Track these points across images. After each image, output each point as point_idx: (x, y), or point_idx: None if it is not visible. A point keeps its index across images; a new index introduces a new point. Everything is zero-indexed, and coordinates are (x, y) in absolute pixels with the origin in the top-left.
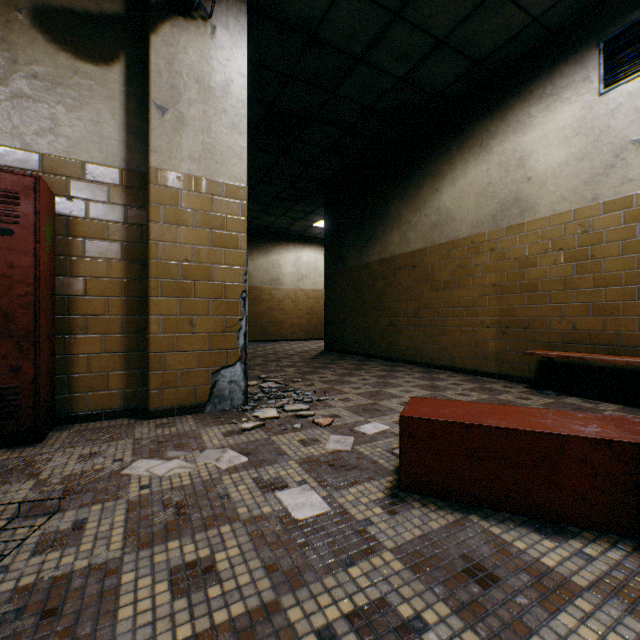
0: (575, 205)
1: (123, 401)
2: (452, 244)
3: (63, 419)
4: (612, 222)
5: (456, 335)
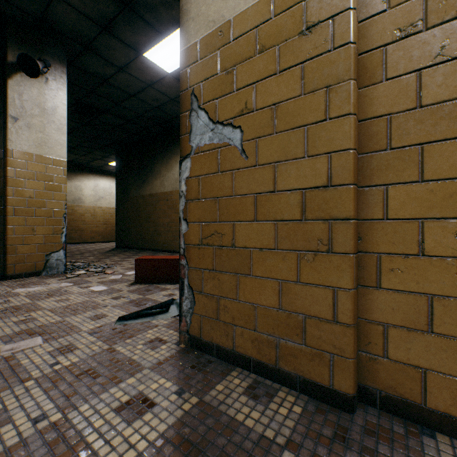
0: None
1: None
2: None
3: None
4: None
5: None
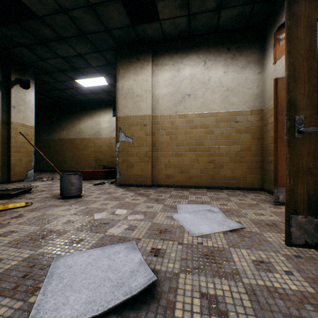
0: (109, 136)
1: (1, 179)
2: (84, 139)
3: None
4: (114, 141)
5: (85, 163)
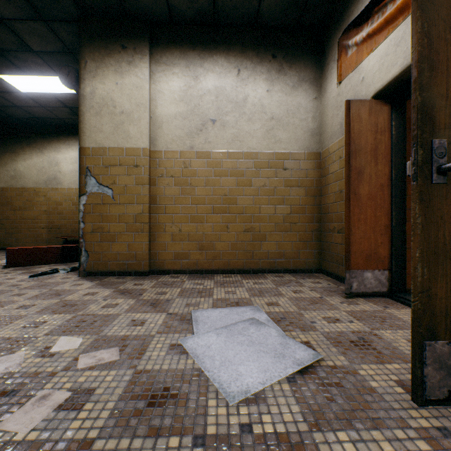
0: (76, 186)
1: None
2: (25, 189)
3: None
4: None
5: (27, 232)
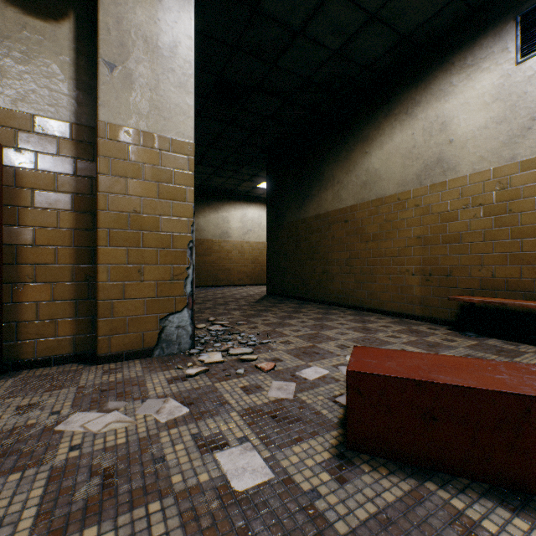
0: (494, 164)
1: (72, 347)
2: (380, 201)
3: (11, 366)
4: (529, 179)
5: (384, 282)
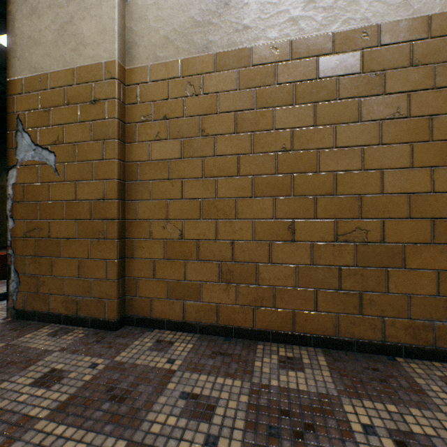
0: None
1: None
2: None
3: None
4: None
5: None
